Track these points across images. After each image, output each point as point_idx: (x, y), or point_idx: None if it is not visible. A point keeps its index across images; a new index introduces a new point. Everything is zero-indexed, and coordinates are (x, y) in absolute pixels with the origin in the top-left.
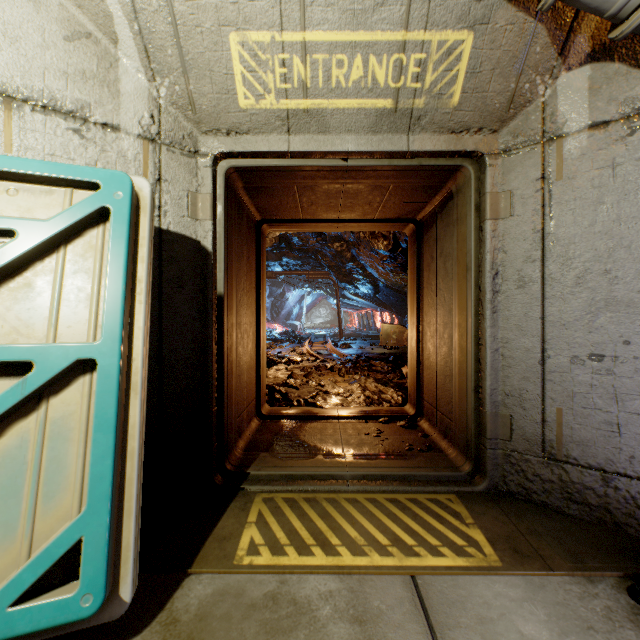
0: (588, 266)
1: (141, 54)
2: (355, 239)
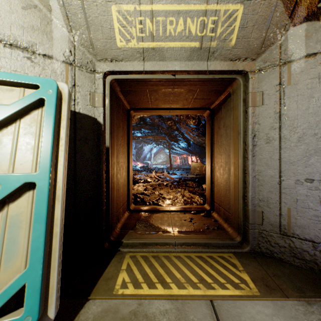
0: (305, 131)
1: (64, 17)
2: (178, 119)
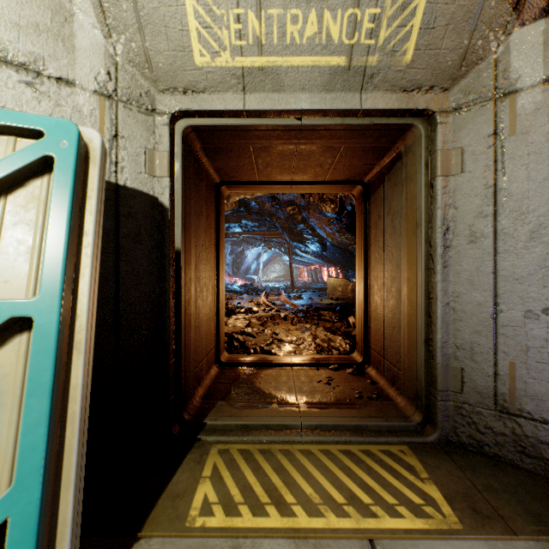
0: (543, 220)
1: (96, 9)
2: (305, 203)
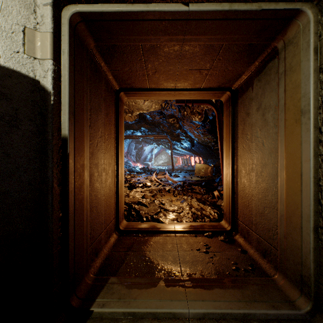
0: None
1: None
2: (181, 116)
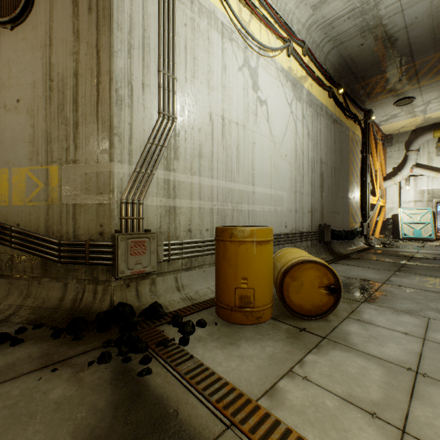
0: None
1: (427, 193)
2: None
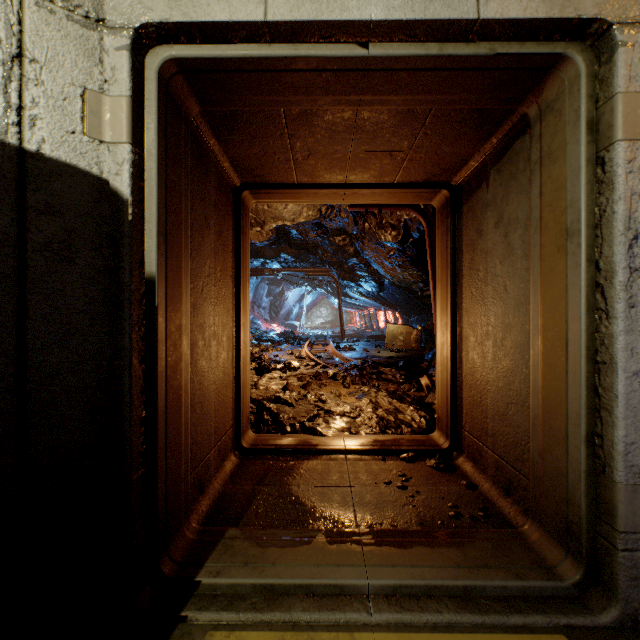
0: None
1: None
2: (359, 231)
